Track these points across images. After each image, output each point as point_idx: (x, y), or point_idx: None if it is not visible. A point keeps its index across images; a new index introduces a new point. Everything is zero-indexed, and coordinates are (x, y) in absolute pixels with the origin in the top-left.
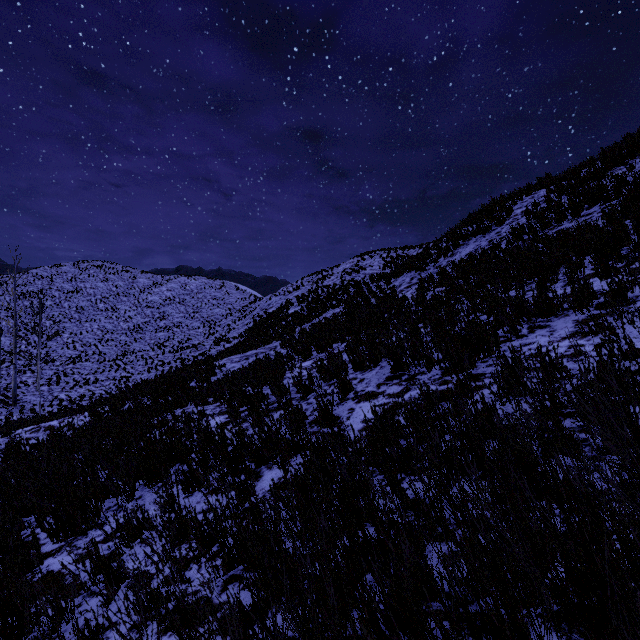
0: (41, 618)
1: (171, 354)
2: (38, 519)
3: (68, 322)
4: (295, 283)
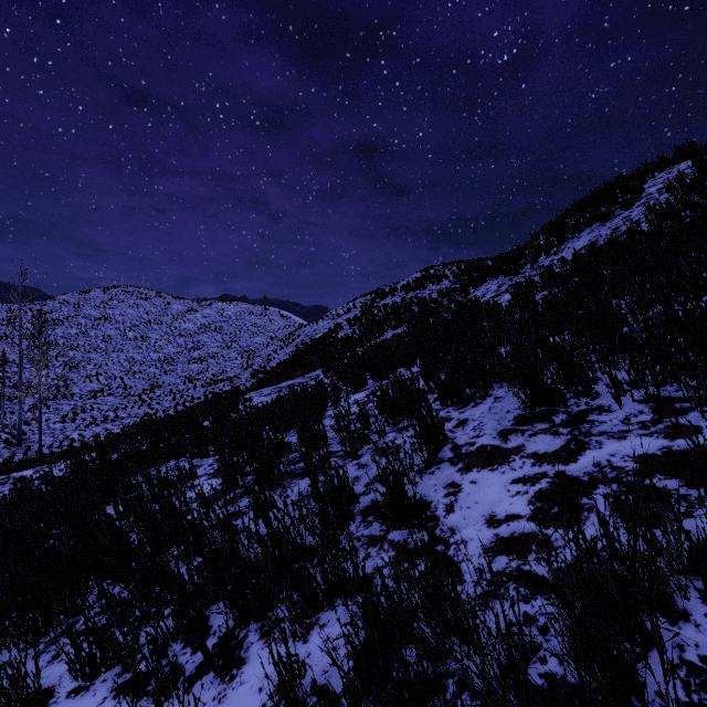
0: None
1: (203, 388)
2: None
3: (93, 352)
4: (346, 305)
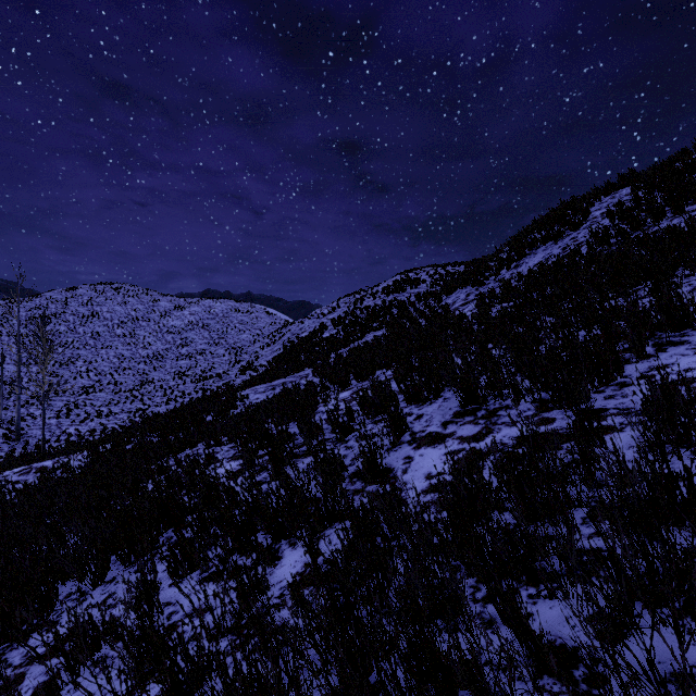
0: None
1: (193, 384)
2: None
3: (82, 349)
4: (330, 305)
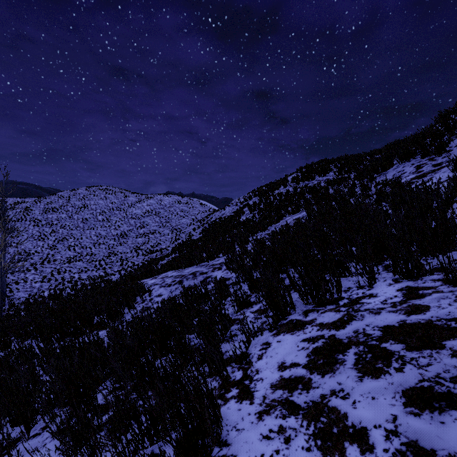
0: None
1: (143, 256)
2: None
3: (75, 230)
4: (246, 195)
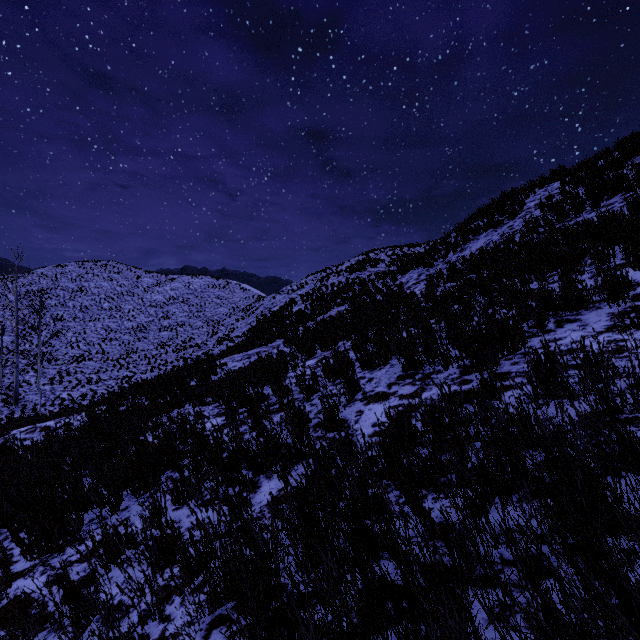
0: None
1: (174, 353)
2: (12, 533)
3: (72, 321)
4: (299, 282)
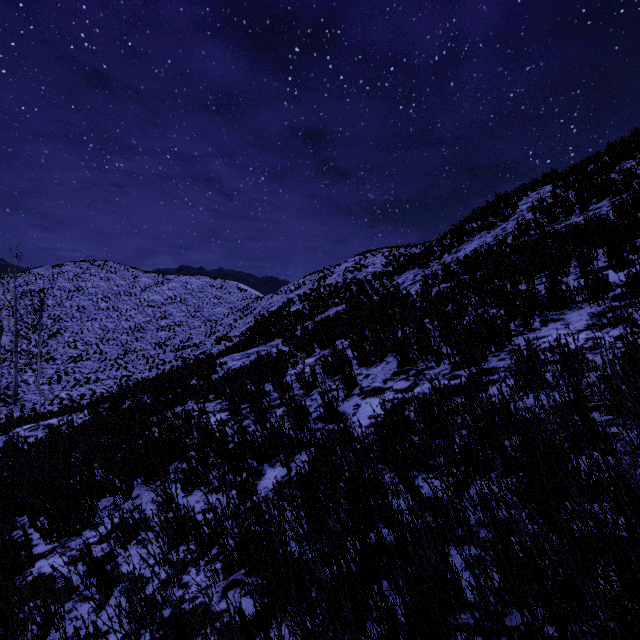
0: (29, 624)
1: (172, 353)
2: (31, 519)
3: (69, 321)
4: (297, 282)
